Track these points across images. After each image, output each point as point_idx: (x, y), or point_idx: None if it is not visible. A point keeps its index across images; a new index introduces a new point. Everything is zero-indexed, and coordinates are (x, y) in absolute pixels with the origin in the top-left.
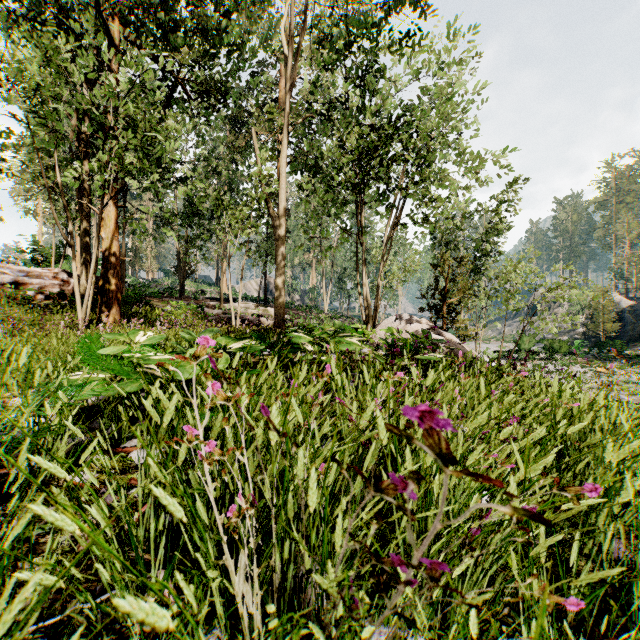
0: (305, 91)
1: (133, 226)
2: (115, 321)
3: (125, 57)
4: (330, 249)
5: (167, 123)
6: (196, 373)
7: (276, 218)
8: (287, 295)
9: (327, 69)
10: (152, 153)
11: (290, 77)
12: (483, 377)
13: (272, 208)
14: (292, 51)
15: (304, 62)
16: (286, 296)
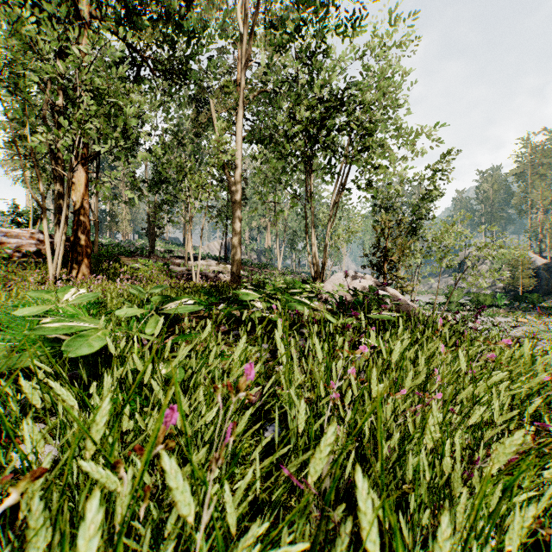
0: (260, 72)
1: (98, 189)
2: (85, 277)
3: (88, 29)
4: (282, 212)
5: (132, 95)
6: (100, 346)
7: (232, 183)
8: (245, 254)
9: (280, 51)
10: (119, 123)
11: (245, 53)
12: (441, 338)
13: (229, 174)
14: (247, 29)
15: (259, 43)
16: (245, 255)
